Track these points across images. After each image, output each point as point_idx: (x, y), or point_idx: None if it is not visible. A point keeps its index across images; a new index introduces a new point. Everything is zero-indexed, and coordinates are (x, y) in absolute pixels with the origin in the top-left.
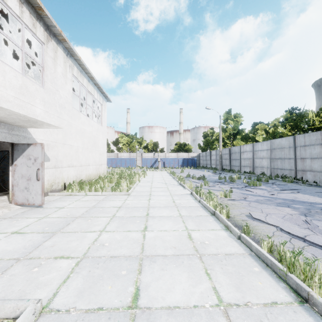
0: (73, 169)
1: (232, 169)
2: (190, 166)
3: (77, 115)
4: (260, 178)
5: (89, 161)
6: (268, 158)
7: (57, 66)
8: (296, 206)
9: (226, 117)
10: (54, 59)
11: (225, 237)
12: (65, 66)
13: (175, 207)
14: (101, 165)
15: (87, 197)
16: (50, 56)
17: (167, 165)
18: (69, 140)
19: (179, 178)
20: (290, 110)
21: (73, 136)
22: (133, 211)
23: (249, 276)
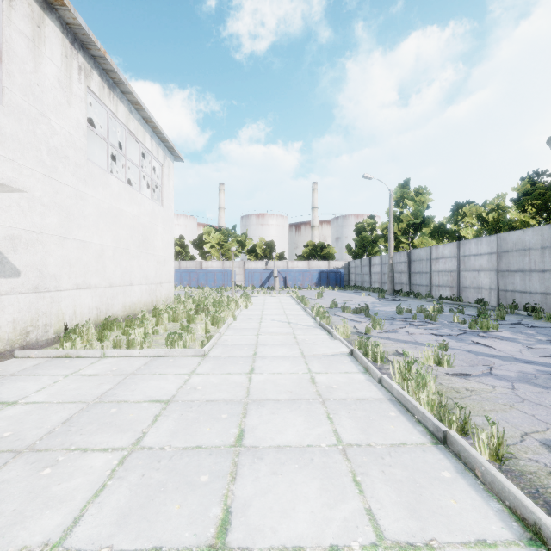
0: (90, 293)
1: (413, 292)
2: (333, 286)
3: (100, 179)
4: (486, 312)
5: (133, 276)
6: (493, 271)
7: (42, 59)
8: None
9: (401, 194)
10: (34, 41)
11: None
12: (66, 66)
13: (320, 401)
14: (162, 284)
15: (102, 363)
16: (21, 30)
17: (291, 283)
18: (79, 229)
19: (318, 311)
20: (530, 177)
21: (90, 222)
22: (199, 421)
23: None
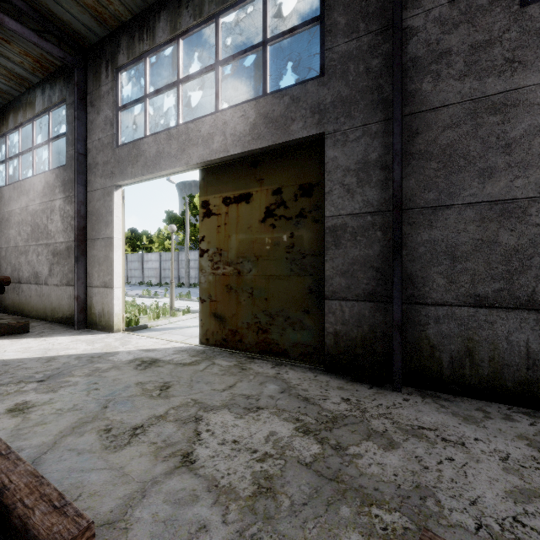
0: None
1: None
2: None
3: None
4: None
5: None
6: None
7: None
8: None
9: None
10: None
11: None
12: None
13: None
14: None
15: None
16: None
17: None
18: None
19: None
20: (131, 230)
21: None
22: None
23: None
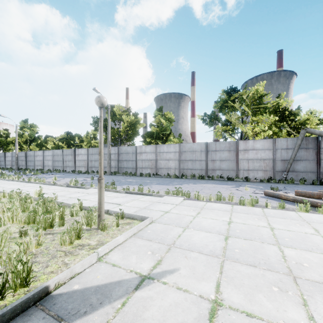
0: None
1: (28, 168)
2: None
3: None
4: (43, 171)
5: None
6: (52, 160)
7: None
8: (47, 177)
9: (23, 125)
10: None
11: (17, 182)
12: None
13: None
14: None
15: None
16: None
17: None
18: None
19: None
20: (67, 133)
21: None
22: None
23: (21, 183)
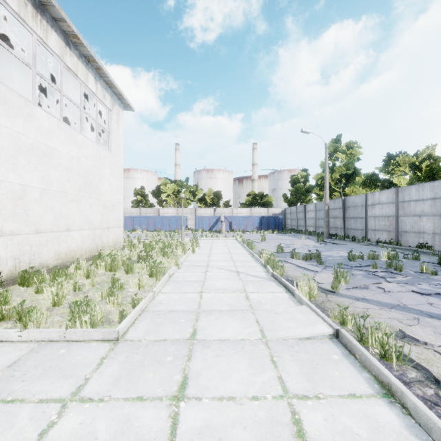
0: (3, 241)
1: (348, 235)
2: (273, 229)
3: (19, 109)
4: None
5: (70, 220)
6: (437, 215)
7: None
8: None
9: (334, 148)
10: None
11: None
12: None
13: None
14: (109, 228)
15: None
16: None
17: (236, 227)
18: None
19: (269, 259)
20: None
21: (3, 157)
22: None
23: None
